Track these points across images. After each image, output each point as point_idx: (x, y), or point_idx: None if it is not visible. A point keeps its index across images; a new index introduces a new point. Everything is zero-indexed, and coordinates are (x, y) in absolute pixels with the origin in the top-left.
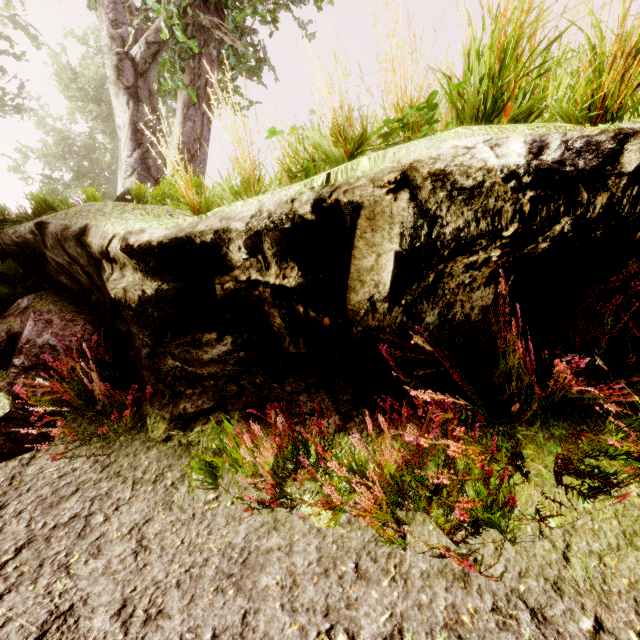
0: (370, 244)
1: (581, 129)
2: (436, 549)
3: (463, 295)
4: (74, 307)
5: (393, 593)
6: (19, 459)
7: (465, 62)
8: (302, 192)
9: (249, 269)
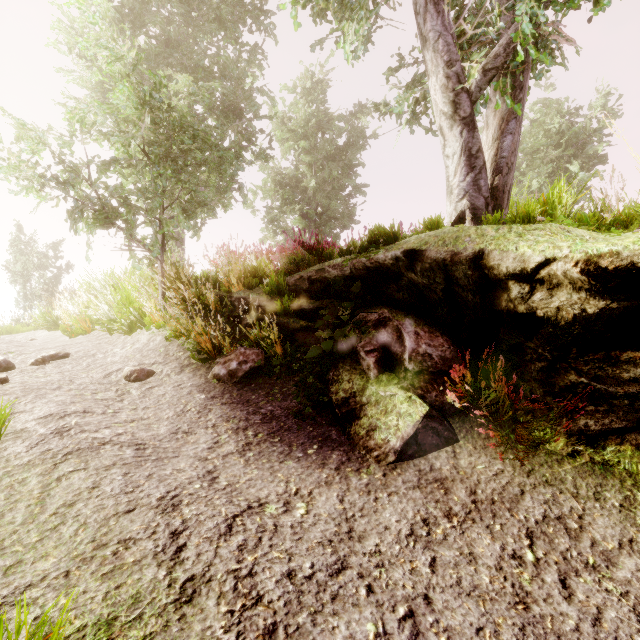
0: None
1: None
2: None
3: None
4: (422, 320)
5: None
6: (444, 451)
7: None
8: None
9: None
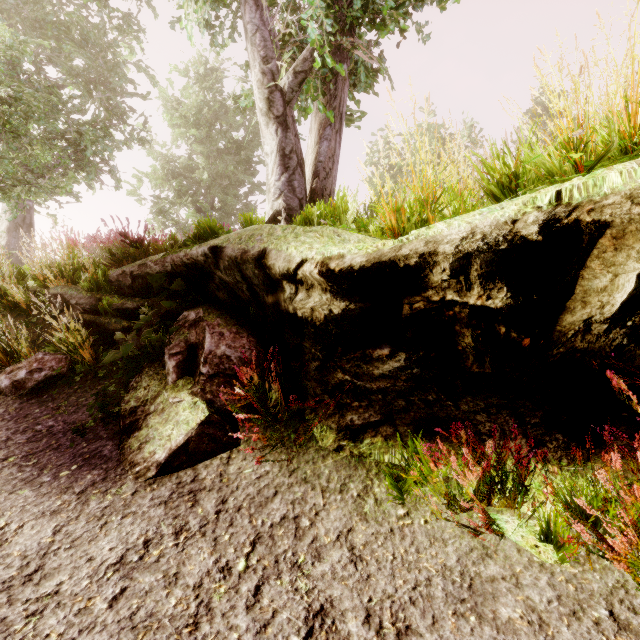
0: (607, 264)
1: None
2: None
3: None
4: (235, 320)
5: None
6: (219, 458)
7: None
8: (525, 212)
9: (445, 290)
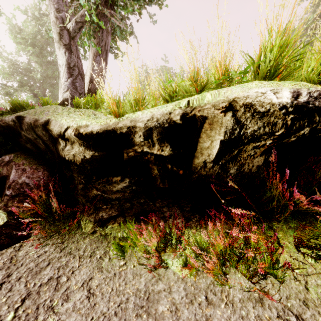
0: (208, 136)
1: (315, 87)
2: (244, 286)
3: (249, 160)
4: (36, 161)
5: (228, 311)
6: (13, 247)
7: (263, 52)
8: (175, 109)
9: (143, 146)
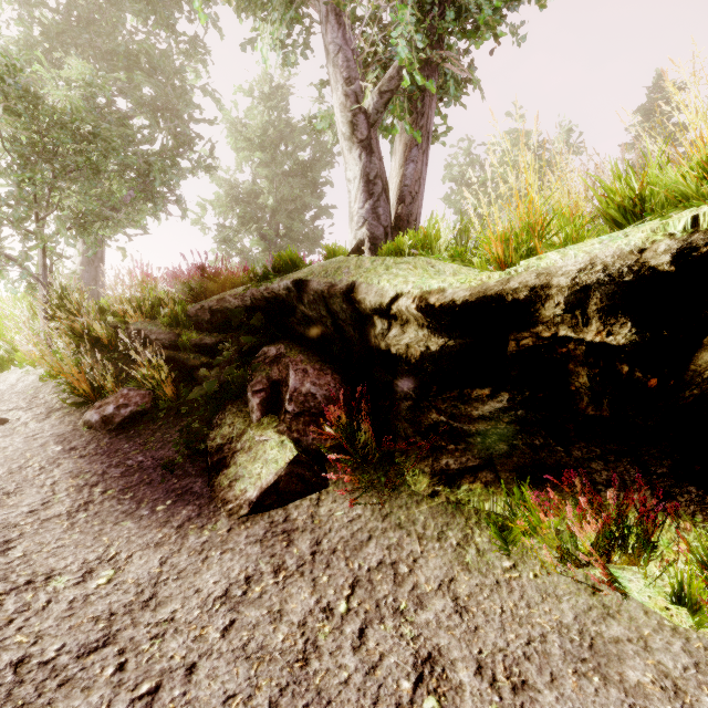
0: None
1: None
2: None
3: None
4: (317, 356)
5: None
6: (309, 499)
7: None
8: (655, 240)
9: (558, 325)
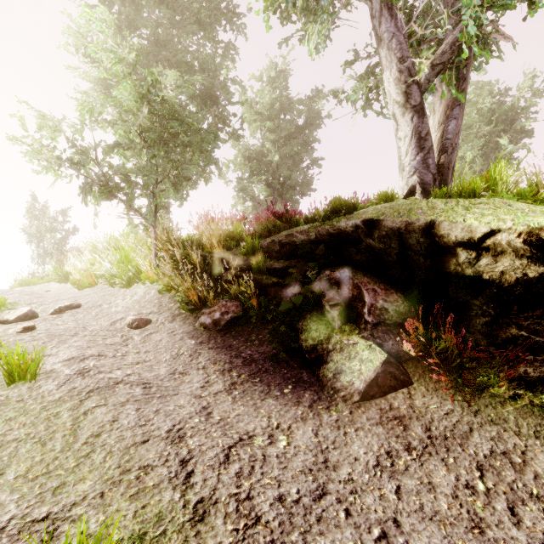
0: None
1: None
2: None
3: None
4: (378, 278)
5: None
6: (401, 392)
7: None
8: None
9: None
